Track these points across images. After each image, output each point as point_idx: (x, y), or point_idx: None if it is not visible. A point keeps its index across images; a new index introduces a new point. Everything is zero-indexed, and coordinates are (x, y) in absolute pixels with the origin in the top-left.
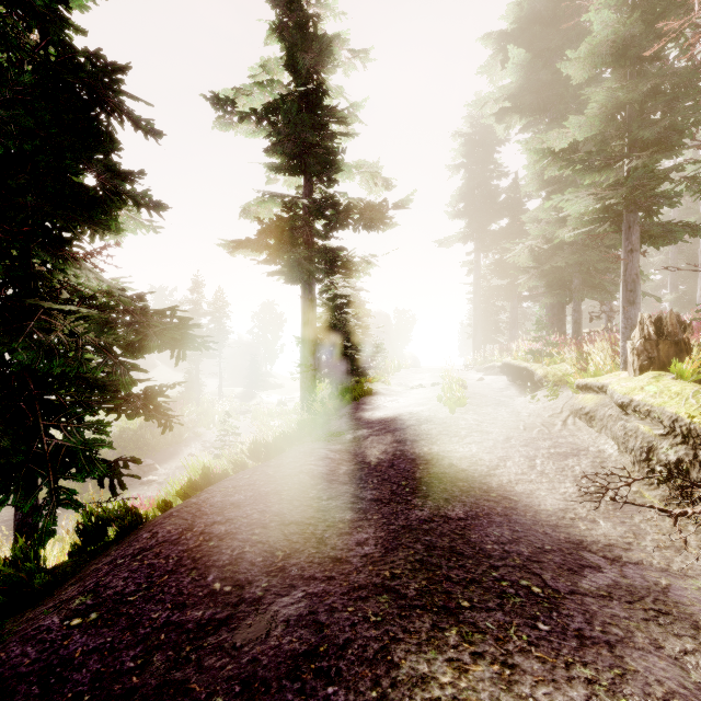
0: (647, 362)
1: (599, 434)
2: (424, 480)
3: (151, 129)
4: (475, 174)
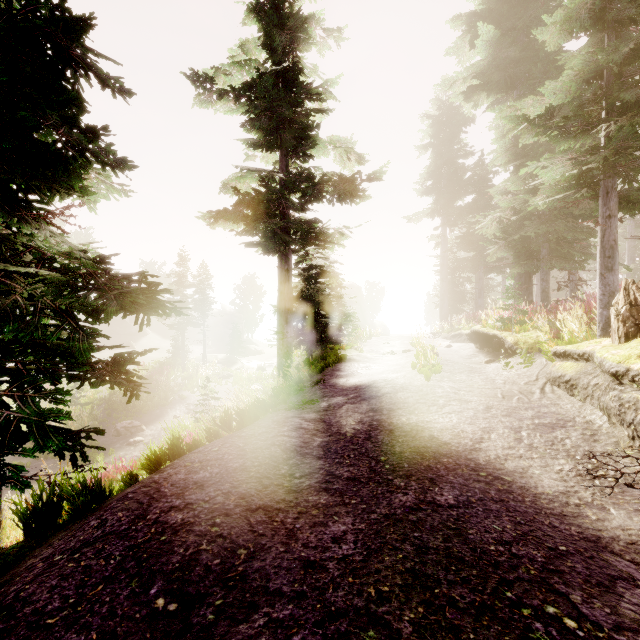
0: (634, 328)
1: (583, 403)
2: (405, 455)
3: (119, 88)
4: (442, 153)
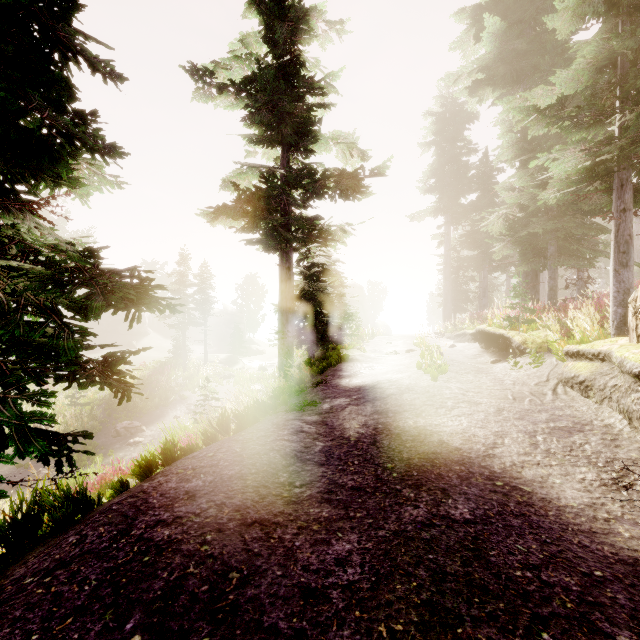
0: None
1: (599, 405)
2: (413, 462)
3: (110, 72)
4: (446, 151)
